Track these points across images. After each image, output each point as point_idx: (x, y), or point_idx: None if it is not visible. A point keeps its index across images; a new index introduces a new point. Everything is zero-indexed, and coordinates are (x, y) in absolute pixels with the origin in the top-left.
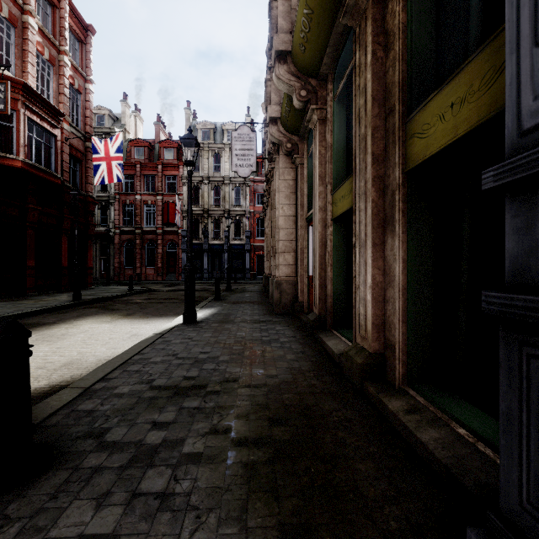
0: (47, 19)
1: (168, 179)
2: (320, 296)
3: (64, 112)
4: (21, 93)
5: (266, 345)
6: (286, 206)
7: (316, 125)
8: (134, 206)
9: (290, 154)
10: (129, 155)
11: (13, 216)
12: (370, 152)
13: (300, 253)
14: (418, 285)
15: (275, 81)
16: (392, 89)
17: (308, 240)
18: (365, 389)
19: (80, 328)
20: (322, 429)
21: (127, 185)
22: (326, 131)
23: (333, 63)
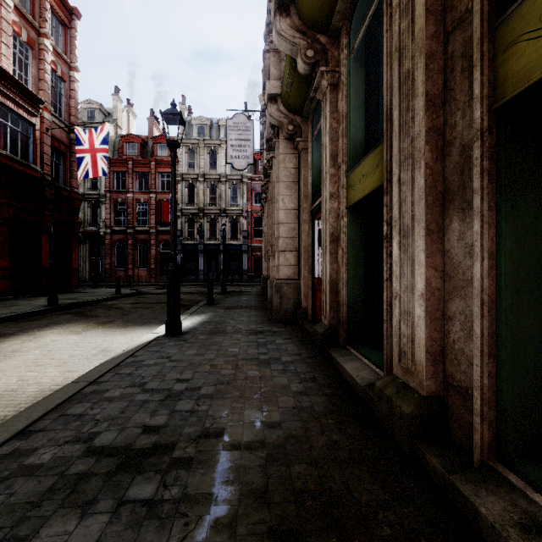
0: None
1: (162, 177)
2: (331, 303)
3: (45, 100)
4: None
5: (264, 368)
6: (287, 198)
7: (325, 94)
8: (126, 205)
9: (291, 138)
10: (121, 151)
11: None
12: (423, 91)
13: (303, 251)
14: (516, 294)
15: (276, 39)
16: None
17: (313, 236)
18: (418, 455)
19: (40, 340)
20: None
21: (119, 183)
22: (338, 100)
23: (350, 9)
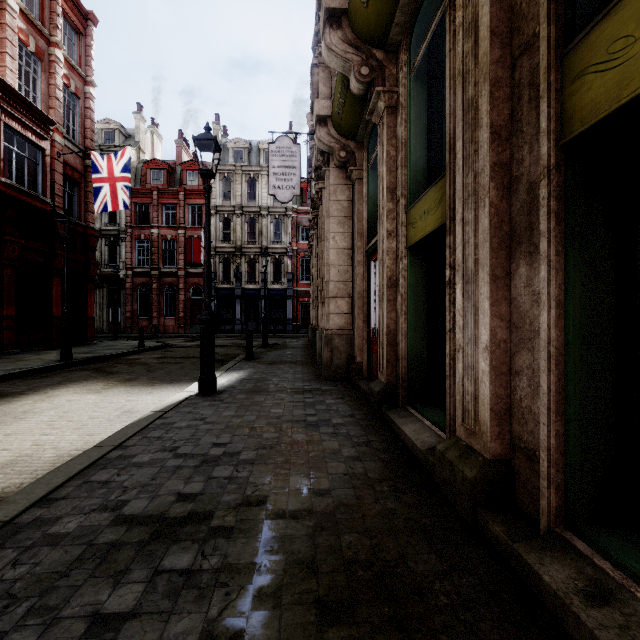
0: (34, 2)
1: (192, 209)
2: (388, 357)
3: (56, 120)
4: None
5: (312, 431)
6: (339, 236)
7: (382, 117)
8: (150, 242)
9: (344, 166)
10: (144, 179)
11: None
12: (487, 122)
13: (357, 297)
14: (586, 347)
15: (325, 54)
16: (528, 10)
17: (369, 280)
18: (481, 524)
19: (54, 400)
20: (423, 635)
21: (141, 216)
22: (397, 124)
23: (410, 21)
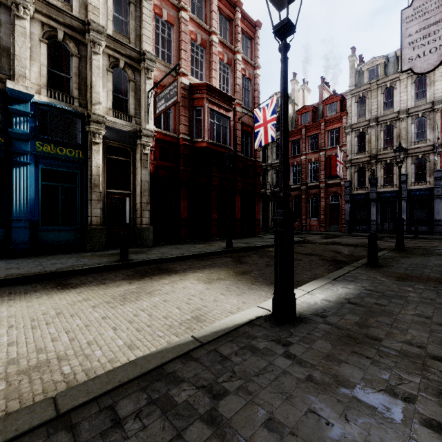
0: (227, 34)
1: (331, 134)
2: None
3: (237, 98)
4: (205, 92)
5: None
6: None
7: None
8: (300, 166)
9: None
10: (296, 123)
11: (203, 183)
12: None
13: None
14: None
15: None
16: None
17: None
18: None
19: (177, 284)
20: None
21: (295, 149)
22: None
23: None
